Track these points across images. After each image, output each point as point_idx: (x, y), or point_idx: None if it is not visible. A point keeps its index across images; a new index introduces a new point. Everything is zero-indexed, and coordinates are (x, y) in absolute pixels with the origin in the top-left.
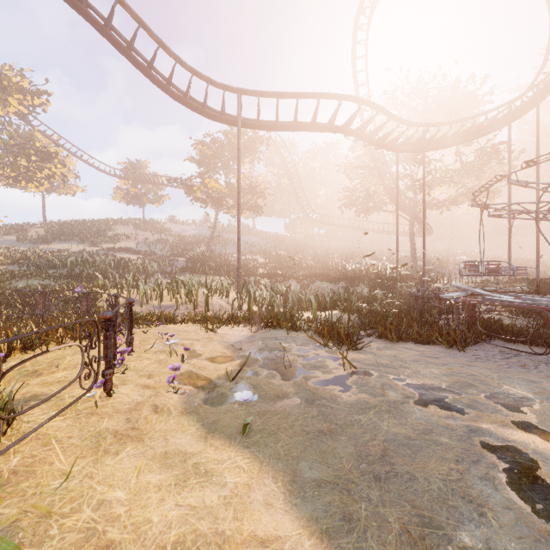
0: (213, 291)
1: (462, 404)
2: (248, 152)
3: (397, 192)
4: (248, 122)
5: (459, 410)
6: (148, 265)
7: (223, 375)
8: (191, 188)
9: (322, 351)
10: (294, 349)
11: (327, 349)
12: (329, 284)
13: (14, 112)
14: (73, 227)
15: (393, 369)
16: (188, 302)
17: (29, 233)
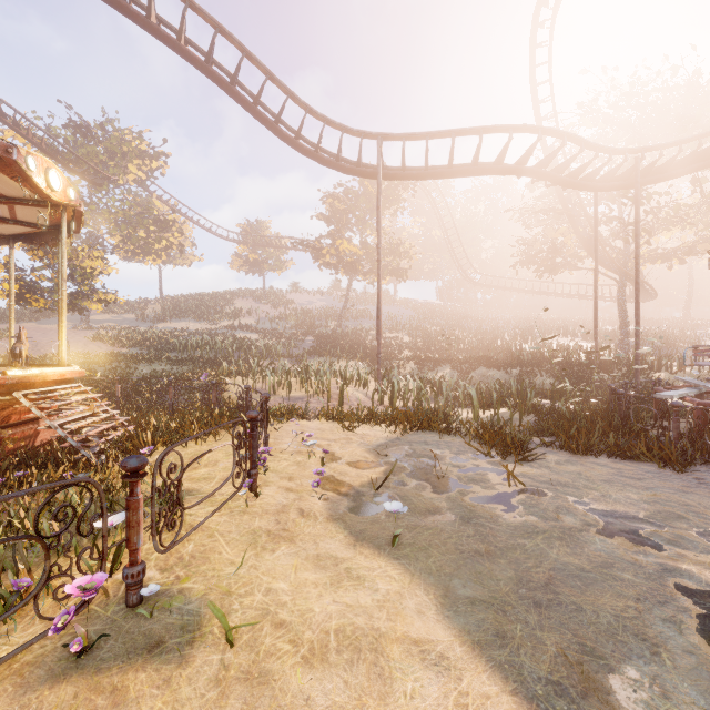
0: (348, 381)
1: (662, 539)
2: (389, 202)
3: (596, 246)
4: (390, 172)
5: (655, 546)
6: (272, 348)
7: (367, 483)
8: (319, 252)
9: (483, 461)
10: (448, 457)
11: (490, 459)
12: (497, 372)
13: (133, 179)
14: (190, 302)
15: (574, 489)
16: (320, 393)
17: (146, 310)
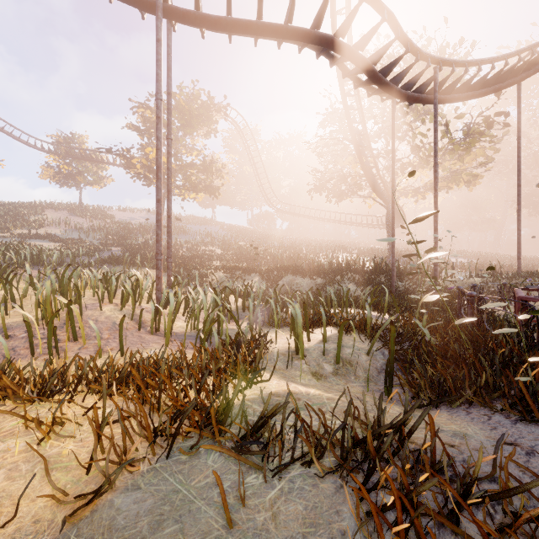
0: (111, 295)
1: None
2: (202, 122)
3: (393, 158)
4: (180, 8)
5: None
6: (44, 253)
7: None
8: (130, 161)
9: None
10: None
11: None
12: (303, 280)
13: None
14: None
15: None
16: None
17: None
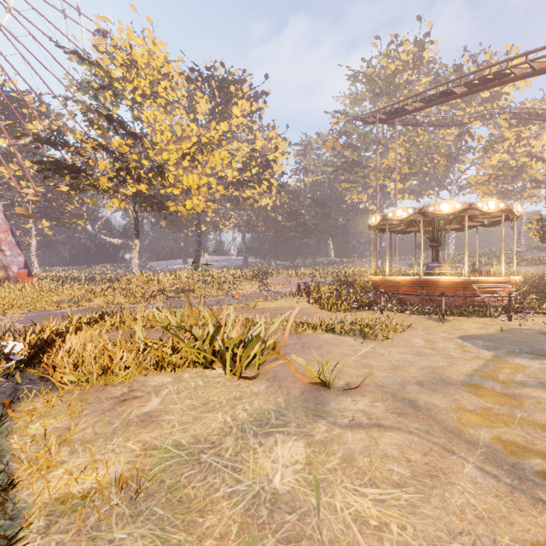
0: None
1: None
2: None
3: None
4: None
5: None
6: None
7: None
8: None
9: None
10: None
11: None
12: None
13: None
14: None
15: None
16: None
17: None
